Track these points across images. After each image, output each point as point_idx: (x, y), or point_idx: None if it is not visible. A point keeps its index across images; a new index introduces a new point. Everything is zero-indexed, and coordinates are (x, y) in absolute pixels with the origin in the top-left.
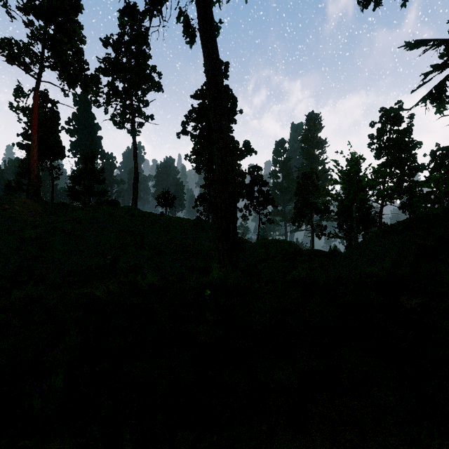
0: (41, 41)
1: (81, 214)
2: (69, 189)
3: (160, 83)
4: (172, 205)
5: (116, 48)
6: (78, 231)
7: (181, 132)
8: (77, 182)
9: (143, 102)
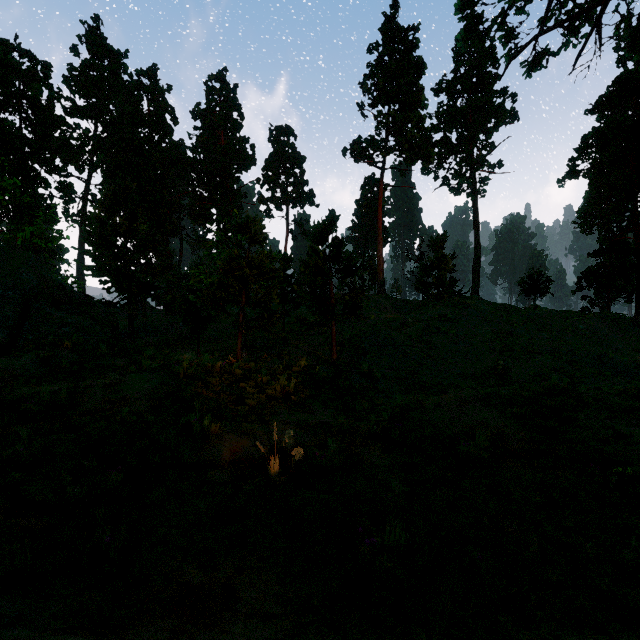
0: (387, 128)
1: (447, 310)
2: (416, 282)
3: (514, 109)
4: (545, 291)
5: (450, 90)
6: (453, 330)
7: (566, 176)
8: (426, 273)
9: (486, 147)
